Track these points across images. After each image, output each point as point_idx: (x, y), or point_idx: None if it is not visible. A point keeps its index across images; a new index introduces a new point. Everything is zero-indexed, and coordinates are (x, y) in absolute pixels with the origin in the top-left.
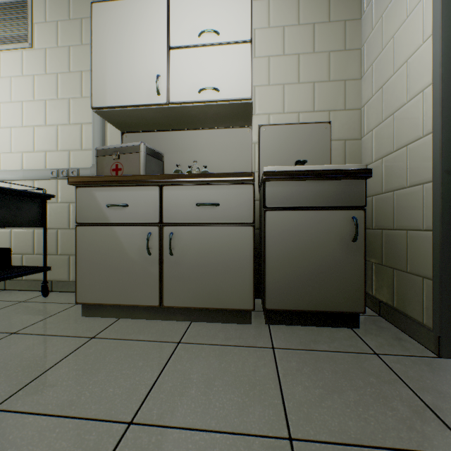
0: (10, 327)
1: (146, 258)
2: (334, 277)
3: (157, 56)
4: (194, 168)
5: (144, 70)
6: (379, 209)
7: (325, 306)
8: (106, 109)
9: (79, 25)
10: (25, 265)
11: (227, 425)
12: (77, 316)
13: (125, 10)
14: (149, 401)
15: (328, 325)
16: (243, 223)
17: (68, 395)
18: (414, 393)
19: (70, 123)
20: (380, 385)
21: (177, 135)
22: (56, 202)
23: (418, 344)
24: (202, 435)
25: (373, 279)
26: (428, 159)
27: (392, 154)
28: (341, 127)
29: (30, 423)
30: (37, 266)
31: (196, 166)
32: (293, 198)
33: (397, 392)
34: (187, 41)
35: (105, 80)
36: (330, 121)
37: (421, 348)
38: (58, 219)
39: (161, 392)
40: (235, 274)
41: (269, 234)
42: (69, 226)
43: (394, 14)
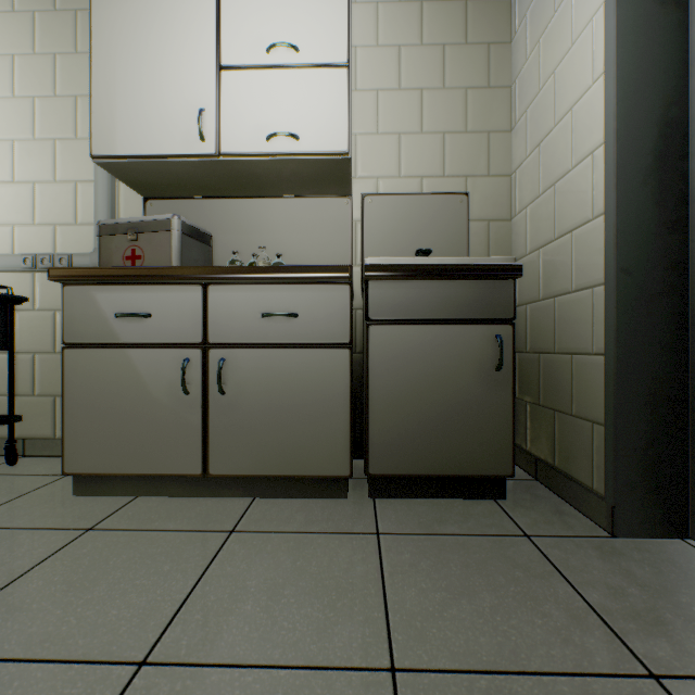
0: None
1: (182, 400)
2: (470, 424)
3: (200, 79)
4: (262, 257)
5: (178, 99)
6: (536, 324)
7: (457, 468)
8: (116, 160)
9: (73, 21)
10: None
11: (298, 656)
12: (65, 496)
13: (148, 2)
14: (175, 626)
15: (461, 496)
16: (335, 343)
17: (39, 625)
18: (574, 590)
19: (55, 180)
20: (528, 582)
21: (235, 206)
22: (31, 309)
23: (586, 520)
24: (258, 675)
25: (528, 426)
26: (599, 252)
27: (553, 243)
28: (483, 202)
29: None
30: None
31: (265, 255)
32: (410, 306)
33: (552, 591)
34: (249, 59)
35: (114, 113)
36: (467, 192)
37: (590, 525)
38: (36, 337)
39: (196, 612)
40: (322, 422)
41: (374, 360)
42: (54, 349)
43: (556, 39)
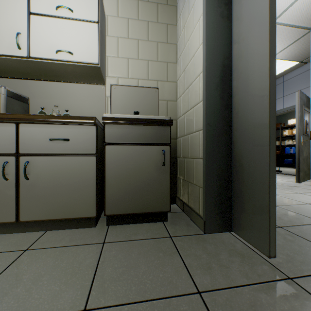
0: None
1: (3, 183)
2: (152, 189)
3: (18, 17)
4: (60, 111)
5: (5, 26)
6: (184, 145)
7: (146, 209)
8: None
9: None
10: None
11: None
12: None
13: None
14: None
15: (148, 221)
16: (88, 153)
17: None
18: (181, 259)
19: None
20: (164, 257)
21: (45, 84)
22: None
23: (197, 227)
24: None
25: (181, 189)
26: (201, 116)
27: (189, 112)
28: (165, 92)
29: None
30: None
31: (61, 110)
32: (125, 136)
33: (172, 260)
34: (46, 11)
35: None
36: (158, 87)
37: (197, 229)
38: None
39: None
40: (82, 191)
41: (108, 161)
42: None
43: (189, 26)
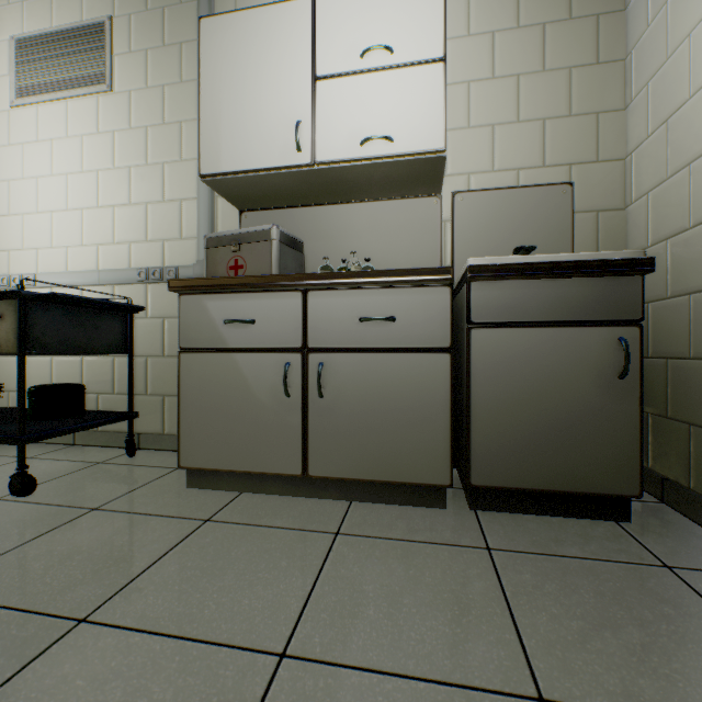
0: (89, 500)
1: (283, 402)
2: (586, 436)
3: (296, 92)
4: (349, 262)
5: (276, 114)
6: (661, 325)
7: (572, 484)
8: (220, 177)
9: (178, 53)
10: (102, 409)
11: (433, 670)
12: (179, 487)
13: (249, 25)
14: (305, 622)
15: (575, 514)
16: (434, 347)
17: (184, 606)
18: None
19: (164, 200)
20: (683, 621)
21: (323, 212)
22: (144, 317)
23: None
24: (396, 683)
25: (650, 441)
26: None
27: (687, 232)
28: (590, 191)
29: (137, 644)
30: (120, 412)
31: (352, 260)
32: (517, 307)
33: None
34: (343, 67)
35: (219, 133)
36: (571, 181)
37: None
38: (148, 342)
39: (321, 610)
40: (420, 429)
41: (476, 365)
42: (163, 353)
43: None
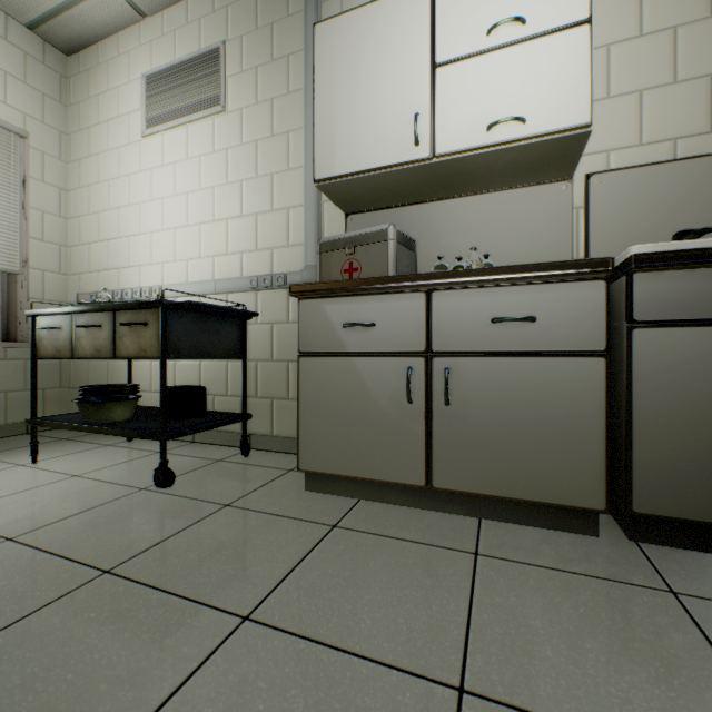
0: (220, 496)
1: (404, 409)
2: None
3: (414, 84)
4: (462, 260)
5: (392, 110)
6: None
7: None
8: (334, 180)
9: (285, 66)
10: (217, 410)
11: None
12: (298, 489)
13: (363, 22)
14: (474, 654)
15: None
16: (584, 351)
17: (338, 616)
18: None
19: (272, 209)
20: None
21: (433, 209)
22: (254, 323)
23: None
24: None
25: None
26: None
27: None
28: None
29: (304, 651)
30: (235, 413)
31: (465, 257)
32: (698, 302)
33: None
34: (466, 48)
35: (333, 137)
36: None
37: None
38: (258, 347)
39: (488, 642)
40: (566, 443)
41: (640, 372)
42: (271, 357)
43: None
